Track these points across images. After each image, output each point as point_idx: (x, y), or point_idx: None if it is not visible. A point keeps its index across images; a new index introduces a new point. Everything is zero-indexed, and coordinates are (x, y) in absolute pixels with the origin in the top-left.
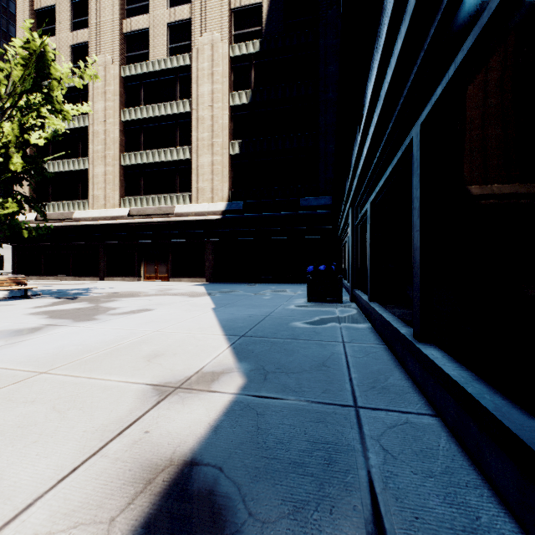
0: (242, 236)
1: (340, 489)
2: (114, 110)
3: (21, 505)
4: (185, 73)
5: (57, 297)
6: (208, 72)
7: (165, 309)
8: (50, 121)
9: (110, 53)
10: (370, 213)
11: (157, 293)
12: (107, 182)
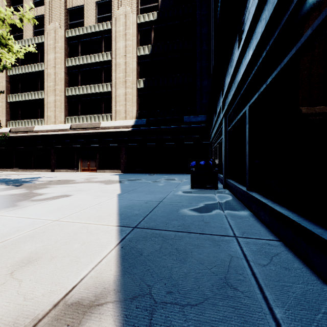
0: (145, 142)
1: None
2: (61, 59)
3: None
4: (108, 34)
5: (8, 184)
6: (123, 33)
7: (80, 195)
8: (4, 56)
9: (58, 21)
10: (249, 115)
11: (83, 181)
12: (56, 107)
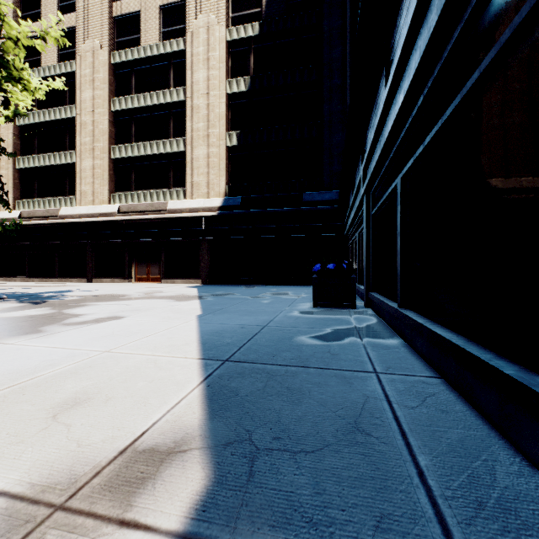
0: (240, 234)
1: None
2: (102, 99)
3: None
4: (180, 59)
5: (21, 301)
6: (203, 57)
7: (138, 317)
8: (14, 97)
9: (99, 37)
10: (401, 191)
11: (141, 297)
12: (95, 177)
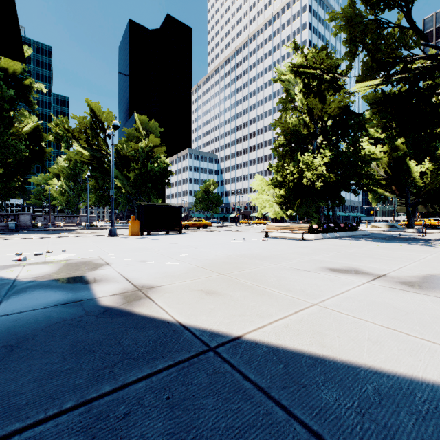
0: None
1: (20, 294)
2: None
3: (122, 273)
4: None
5: None
6: None
7: None
8: None
9: None
10: None
11: None
12: None
